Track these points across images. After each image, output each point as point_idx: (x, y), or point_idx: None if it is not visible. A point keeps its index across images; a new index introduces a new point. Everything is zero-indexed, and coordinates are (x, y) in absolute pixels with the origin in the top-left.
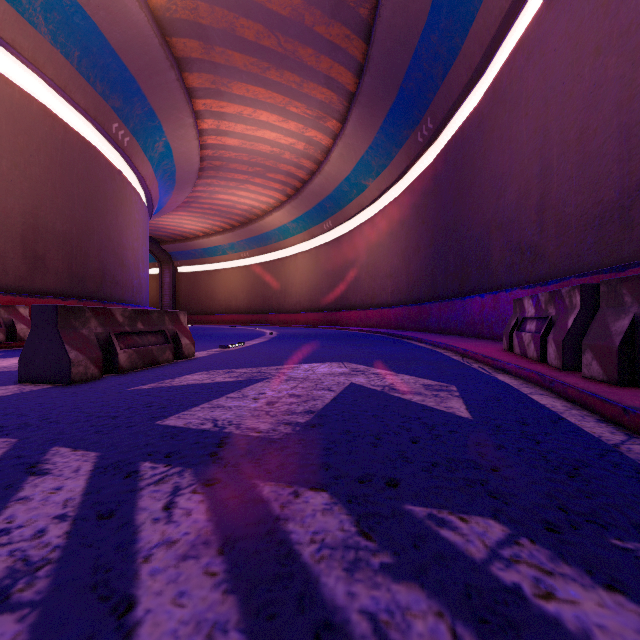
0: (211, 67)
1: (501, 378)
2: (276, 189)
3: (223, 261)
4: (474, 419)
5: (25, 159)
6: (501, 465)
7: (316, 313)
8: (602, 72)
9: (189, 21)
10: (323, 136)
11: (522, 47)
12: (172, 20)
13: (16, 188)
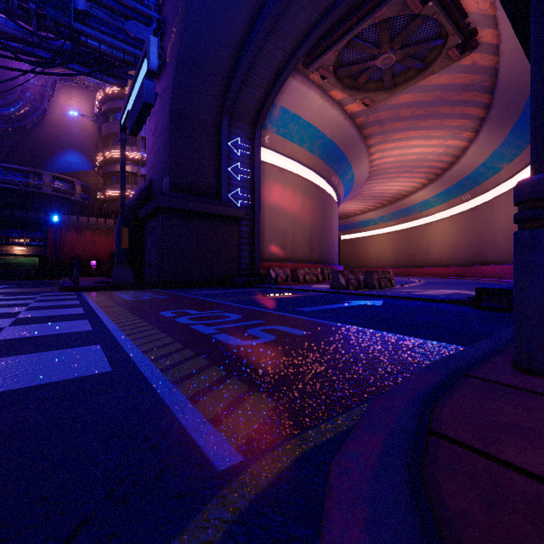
0: (382, 133)
1: None
2: (420, 177)
3: (374, 229)
4: None
5: (309, 208)
6: None
7: (455, 267)
8: None
9: (374, 121)
10: (459, 142)
11: None
12: (365, 124)
13: (307, 221)
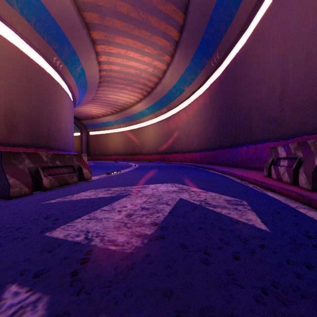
0: (104, 28)
1: (271, 195)
2: (138, 92)
3: (112, 129)
4: (271, 232)
5: (6, 74)
6: None
7: (158, 155)
8: None
9: (92, 3)
10: (162, 64)
11: (270, 10)
12: (83, 2)
13: (1, 90)
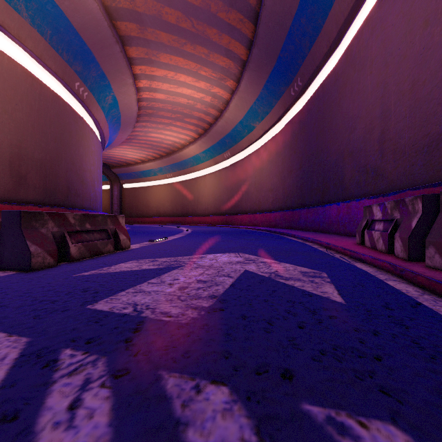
0: (145, 43)
1: (359, 266)
2: (191, 129)
3: (154, 180)
4: (347, 304)
5: (12, 107)
6: (382, 353)
7: (219, 216)
8: (429, 39)
9: (129, 9)
10: (224, 92)
11: (367, 24)
12: (117, 9)
13: (5, 127)
